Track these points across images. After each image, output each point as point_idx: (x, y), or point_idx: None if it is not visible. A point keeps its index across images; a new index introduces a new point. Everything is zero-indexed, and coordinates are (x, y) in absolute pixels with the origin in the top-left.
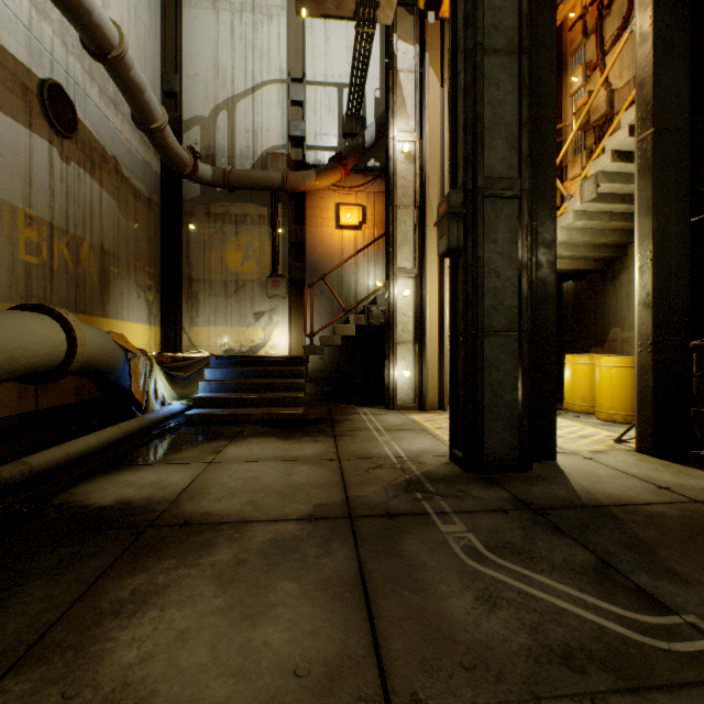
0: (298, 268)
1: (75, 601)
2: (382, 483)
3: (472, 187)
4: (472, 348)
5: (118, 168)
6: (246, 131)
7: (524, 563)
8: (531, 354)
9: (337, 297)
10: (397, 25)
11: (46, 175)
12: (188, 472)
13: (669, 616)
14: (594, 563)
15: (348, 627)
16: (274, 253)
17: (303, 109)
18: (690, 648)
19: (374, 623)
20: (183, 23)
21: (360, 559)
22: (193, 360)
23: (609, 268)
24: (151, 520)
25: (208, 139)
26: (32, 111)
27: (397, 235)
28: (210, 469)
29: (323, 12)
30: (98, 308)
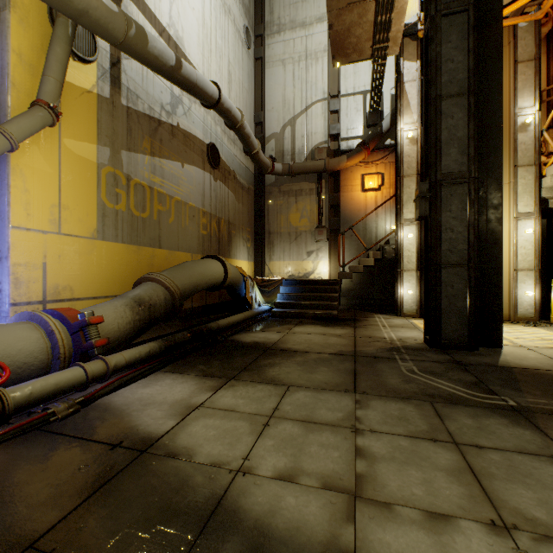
0: (335, 221)
1: (251, 362)
2: (376, 347)
3: (434, 180)
4: (434, 274)
5: (235, 176)
6: (302, 136)
7: (434, 376)
8: (477, 278)
9: (360, 240)
10: (403, 51)
11: (209, 190)
12: (278, 335)
13: (493, 396)
14: (474, 381)
15: (345, 378)
16: (319, 212)
17: (338, 114)
18: (491, 402)
19: (356, 379)
20: (265, 79)
21: (355, 366)
22: (272, 281)
23: None
24: (268, 348)
25: (279, 146)
26: (204, 161)
27: (403, 196)
28: (288, 335)
29: (350, 61)
30: (227, 253)
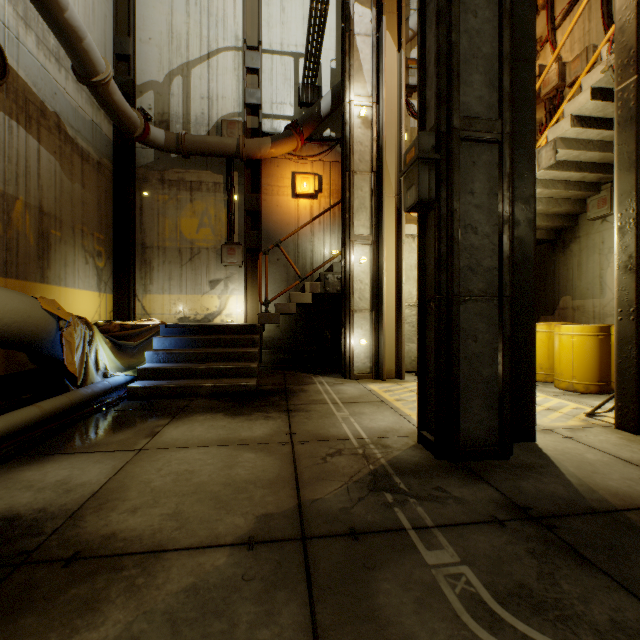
0: (254, 236)
1: None
2: (342, 478)
3: (446, 128)
4: (446, 315)
5: (60, 126)
6: (202, 97)
7: (557, 631)
8: (512, 323)
9: (292, 264)
10: None
11: None
12: (109, 464)
13: None
14: None
15: None
16: (230, 221)
17: (258, 77)
18: None
19: None
20: None
21: (316, 628)
22: (142, 328)
23: (560, 238)
24: (29, 551)
25: (162, 104)
26: None
27: (354, 201)
28: (138, 459)
29: None
30: (35, 273)
